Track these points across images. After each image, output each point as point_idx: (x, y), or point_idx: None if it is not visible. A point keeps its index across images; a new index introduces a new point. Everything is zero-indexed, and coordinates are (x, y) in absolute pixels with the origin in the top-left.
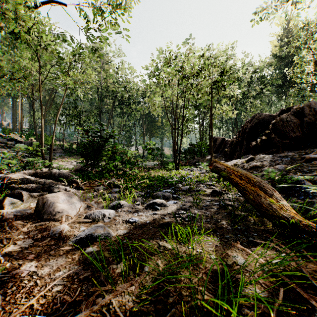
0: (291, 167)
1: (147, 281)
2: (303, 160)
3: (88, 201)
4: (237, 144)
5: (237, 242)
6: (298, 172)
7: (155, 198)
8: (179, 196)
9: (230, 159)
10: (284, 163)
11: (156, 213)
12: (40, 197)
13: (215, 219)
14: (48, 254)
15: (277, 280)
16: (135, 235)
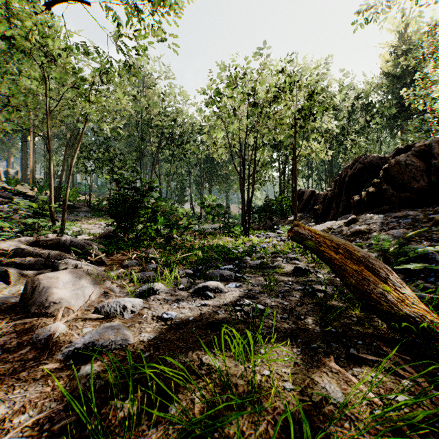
0: (414, 233)
1: (168, 437)
2: (431, 223)
3: (109, 284)
4: (332, 199)
5: (330, 357)
6: (424, 240)
7: (208, 279)
8: (245, 276)
9: (322, 221)
10: (401, 226)
11: (207, 303)
12: (31, 278)
13: (297, 314)
14: (16, 378)
15: (400, 437)
16: (167, 341)
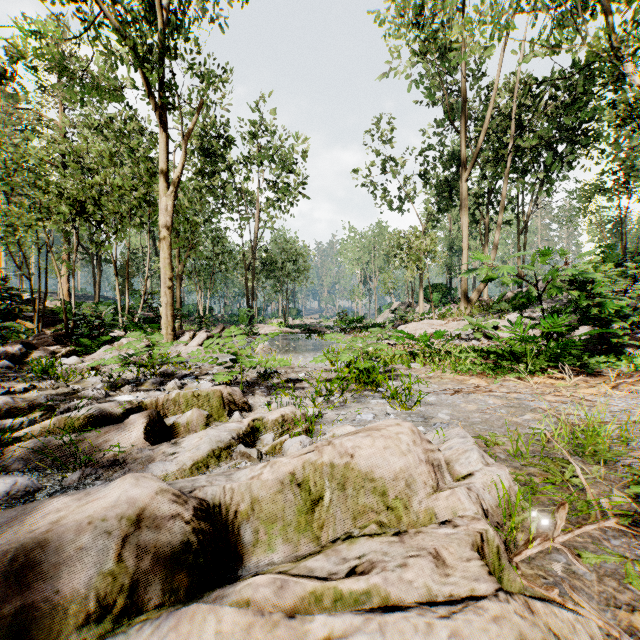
0: None
1: None
2: None
3: None
4: None
5: None
6: None
7: None
8: None
9: None
10: None
11: None
12: None
13: None
14: None
15: None
16: None
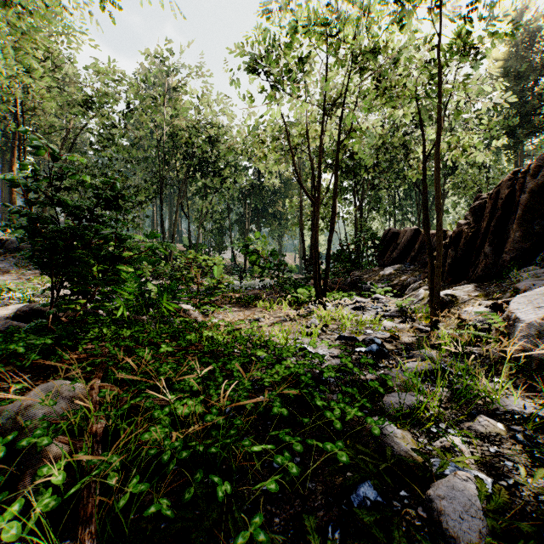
0: None
1: None
2: None
3: None
4: (474, 238)
5: None
6: None
7: None
8: None
9: (453, 278)
10: None
11: None
12: None
13: None
14: None
15: None
16: None
